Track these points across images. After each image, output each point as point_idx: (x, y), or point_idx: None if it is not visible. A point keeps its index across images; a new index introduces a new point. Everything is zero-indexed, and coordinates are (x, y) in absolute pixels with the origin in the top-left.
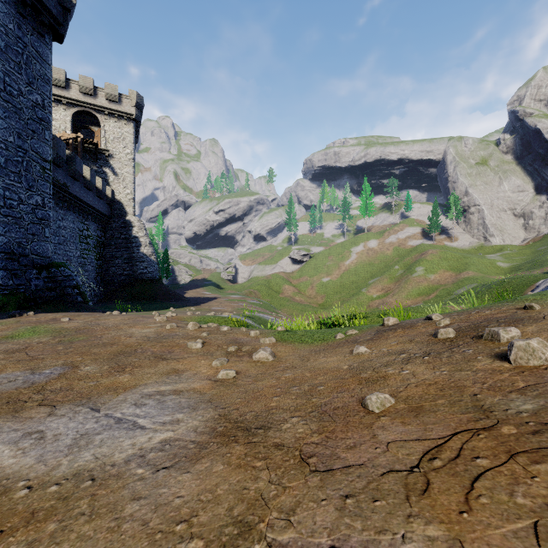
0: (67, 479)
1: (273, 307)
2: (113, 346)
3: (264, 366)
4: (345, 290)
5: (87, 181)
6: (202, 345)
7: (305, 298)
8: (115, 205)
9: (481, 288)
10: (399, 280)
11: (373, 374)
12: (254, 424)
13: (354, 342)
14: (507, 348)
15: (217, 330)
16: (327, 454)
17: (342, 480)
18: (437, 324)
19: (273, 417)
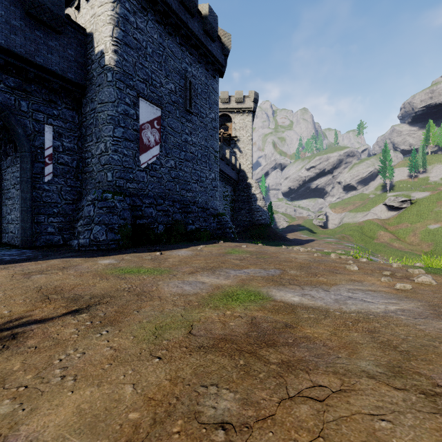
0: (355, 313)
1: (371, 251)
2: (292, 262)
3: (432, 287)
4: None
5: (227, 160)
6: (358, 268)
7: (405, 245)
8: (240, 173)
9: None
10: None
11: None
12: None
13: None
14: None
15: (357, 261)
16: None
17: None
18: None
19: None
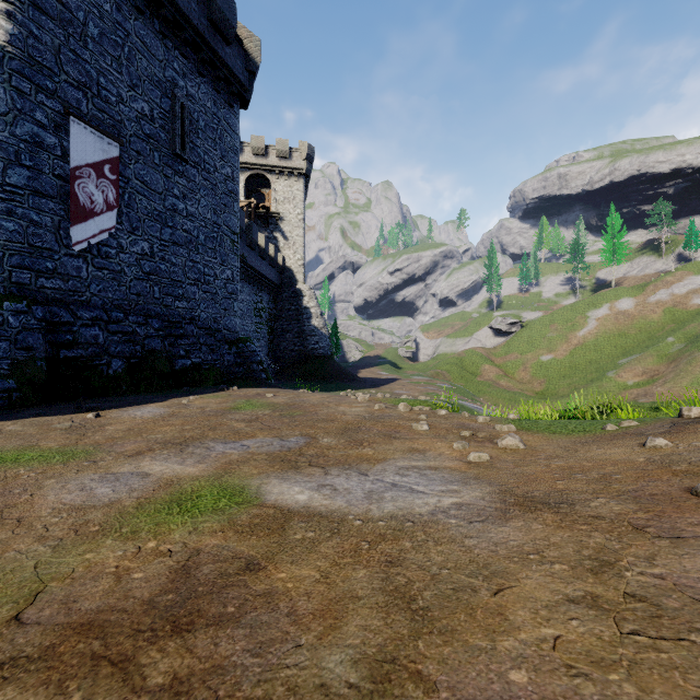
0: (387, 519)
1: (471, 394)
2: (334, 422)
3: (517, 454)
4: (578, 373)
5: (262, 250)
6: (428, 427)
7: (514, 383)
8: (285, 273)
9: None
10: (675, 359)
11: (692, 468)
12: (550, 500)
13: (639, 435)
14: None
15: (434, 414)
16: (666, 527)
17: (699, 545)
18: None
19: (570, 496)
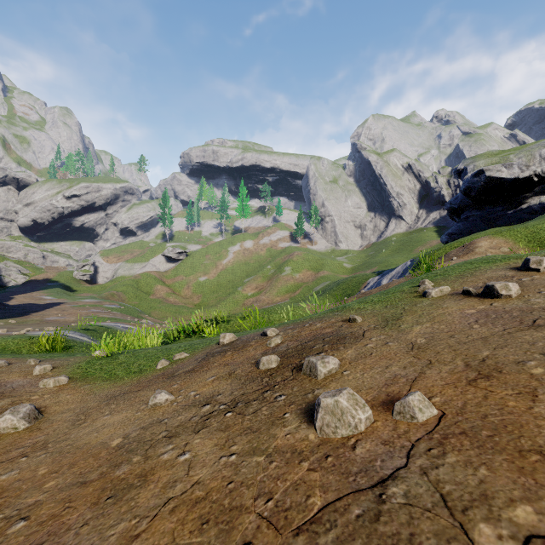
0: None
1: (138, 312)
2: None
3: None
4: (222, 289)
5: None
6: None
7: (180, 299)
8: None
9: (333, 285)
10: (271, 279)
11: (137, 466)
12: None
13: (168, 378)
14: (321, 393)
15: None
16: None
17: None
18: (267, 345)
19: None
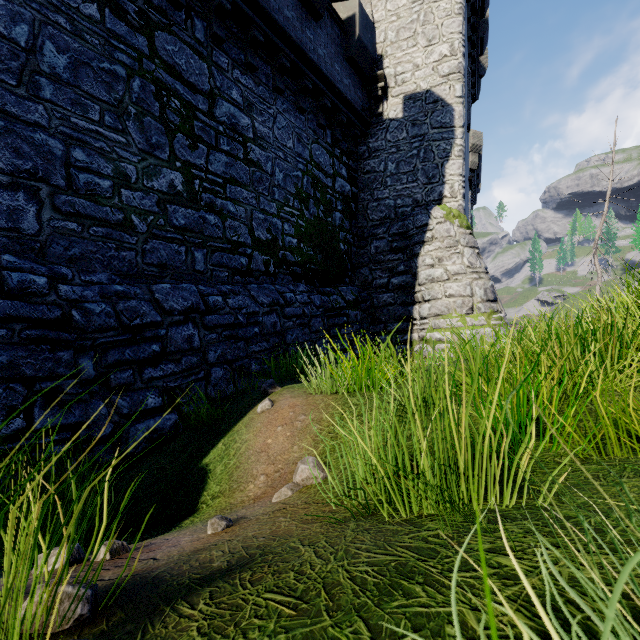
0: None
1: None
2: None
3: None
4: None
5: None
6: None
7: None
8: None
9: None
10: None
11: None
12: None
13: None
14: None
15: None
16: None
17: None
18: None
19: None
